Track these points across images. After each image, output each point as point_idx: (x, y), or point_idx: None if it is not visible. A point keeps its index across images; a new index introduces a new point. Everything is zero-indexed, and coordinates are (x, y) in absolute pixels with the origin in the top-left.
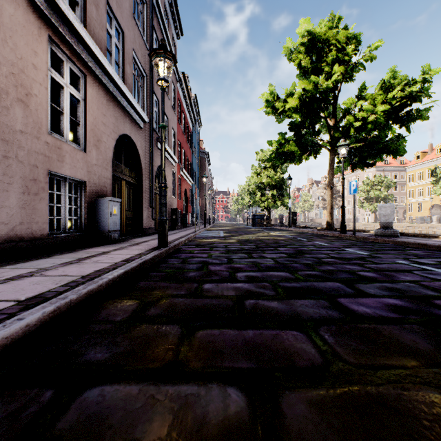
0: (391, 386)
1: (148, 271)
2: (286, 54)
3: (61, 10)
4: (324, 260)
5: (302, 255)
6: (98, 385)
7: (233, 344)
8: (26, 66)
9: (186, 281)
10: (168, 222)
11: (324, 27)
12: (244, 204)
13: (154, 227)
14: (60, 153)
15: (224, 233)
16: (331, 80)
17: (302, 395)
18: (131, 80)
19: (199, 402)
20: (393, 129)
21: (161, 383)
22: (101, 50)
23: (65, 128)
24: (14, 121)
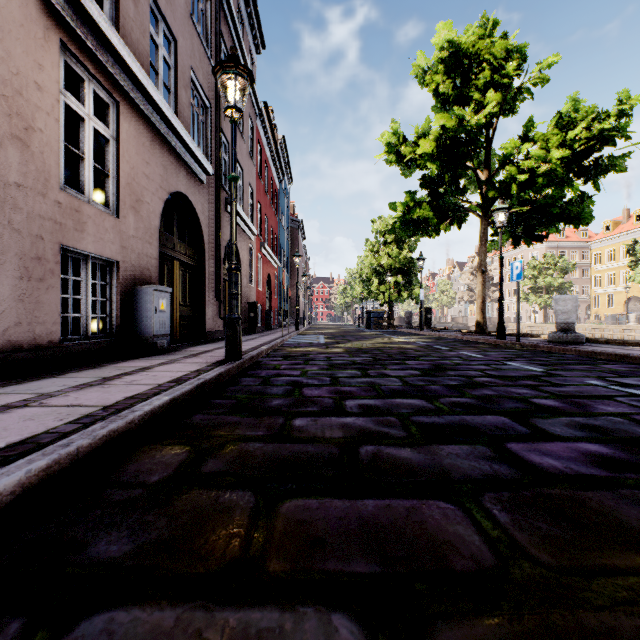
0: (621, 612)
1: (209, 398)
2: (417, 75)
3: (80, 3)
4: (477, 380)
5: (444, 373)
6: (105, 609)
7: (342, 527)
8: (25, 85)
9: (267, 414)
10: (243, 322)
11: (472, 36)
12: (354, 296)
13: (222, 330)
14: (78, 218)
15: (326, 339)
16: (484, 113)
17: (466, 631)
18: (188, 112)
19: None
20: (575, 186)
21: (216, 605)
22: (142, 66)
23: (87, 181)
24: (5, 169)
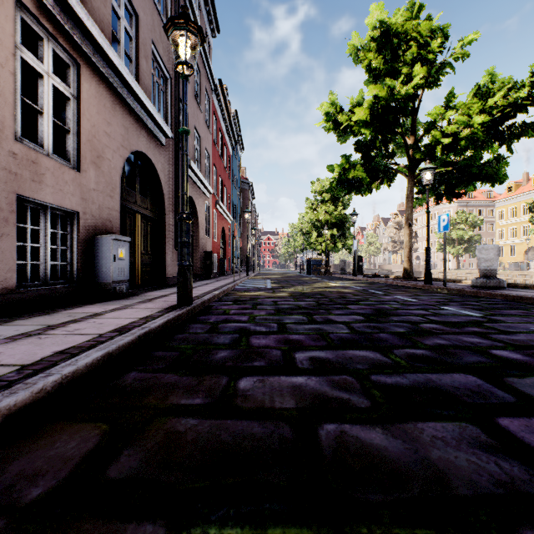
0: None
1: (151, 349)
2: (352, 53)
3: None
4: (423, 327)
5: (387, 318)
6: None
7: None
8: None
9: (209, 371)
10: (200, 269)
11: (401, 17)
12: (296, 247)
13: None
14: (36, 169)
15: (272, 284)
16: (412, 83)
17: None
18: (149, 80)
19: None
20: (494, 147)
21: None
22: (103, 33)
23: (46, 135)
24: None
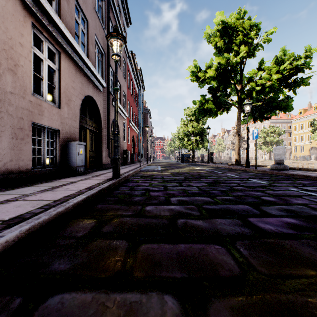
0: (298, 294)
1: (104, 196)
2: (206, 37)
3: (41, 3)
4: (235, 188)
5: (219, 184)
6: (59, 293)
7: (169, 256)
8: (14, 44)
9: (132, 204)
10: (120, 159)
11: (233, 18)
12: (175, 146)
13: (110, 163)
14: (40, 109)
15: (161, 168)
16: (239, 56)
17: (226, 303)
18: (94, 56)
19: (141, 309)
20: (284, 92)
21: (110, 291)
22: (71, 34)
23: (44, 90)
24: (5, 85)
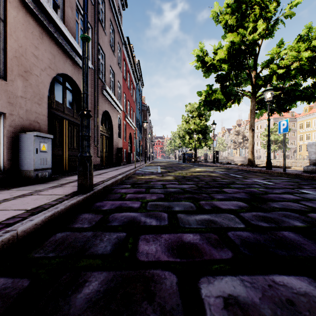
0: None
1: None
2: (214, 16)
3: None
4: None
5: (268, 205)
6: None
7: None
8: None
9: None
10: (114, 159)
11: None
12: (175, 145)
13: (99, 164)
14: None
15: (161, 169)
16: (257, 32)
17: None
18: (74, 25)
19: None
20: (315, 74)
21: None
22: None
23: None
24: None
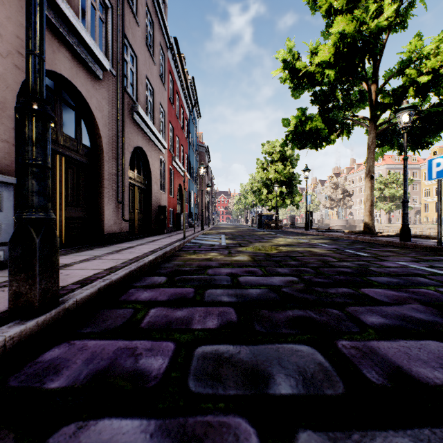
0: None
1: None
2: None
3: None
4: None
5: None
6: None
7: None
8: None
9: None
10: (153, 223)
11: None
12: (247, 203)
13: (126, 231)
14: None
15: (227, 240)
16: (384, 16)
17: None
18: None
19: None
20: None
21: None
22: None
23: None
24: None
